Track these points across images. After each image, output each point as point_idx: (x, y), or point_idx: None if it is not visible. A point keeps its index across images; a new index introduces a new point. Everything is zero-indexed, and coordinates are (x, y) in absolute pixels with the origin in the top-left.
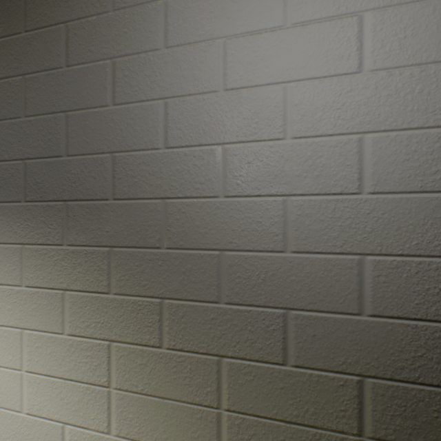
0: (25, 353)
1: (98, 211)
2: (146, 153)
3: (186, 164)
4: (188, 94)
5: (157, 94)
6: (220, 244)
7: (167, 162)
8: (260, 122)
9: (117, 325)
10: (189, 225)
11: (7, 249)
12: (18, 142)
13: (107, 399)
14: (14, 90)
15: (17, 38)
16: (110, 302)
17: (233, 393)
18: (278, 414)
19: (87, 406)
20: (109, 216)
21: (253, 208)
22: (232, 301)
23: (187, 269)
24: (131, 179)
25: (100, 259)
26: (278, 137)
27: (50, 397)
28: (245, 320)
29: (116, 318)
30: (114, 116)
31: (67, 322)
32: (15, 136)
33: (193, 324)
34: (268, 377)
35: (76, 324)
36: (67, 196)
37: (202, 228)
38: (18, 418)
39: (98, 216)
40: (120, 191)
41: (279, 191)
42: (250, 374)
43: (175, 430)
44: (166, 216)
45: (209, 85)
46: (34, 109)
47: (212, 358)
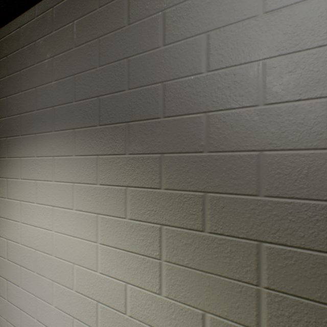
0: (99, 230)
1: (151, 127)
2: (190, 78)
3: (226, 82)
4: (228, 24)
5: (200, 29)
6: (259, 146)
7: (209, 83)
8: (302, 34)
9: (166, 213)
10: (229, 132)
11: (87, 159)
12: (94, 85)
13: (158, 268)
14: (92, 50)
15: (94, 14)
16: (161, 195)
17: (272, 274)
18: (322, 297)
19: (143, 272)
20: (160, 130)
21: (294, 111)
22: (271, 194)
23: (227, 168)
24: (178, 100)
25: (153, 163)
26: (321, 44)
27: (116, 263)
28: (285, 210)
29: (166, 207)
30: (164, 54)
31: (128, 209)
32: (92, 81)
33: (233, 214)
34: (310, 262)
35: (135, 212)
36: (128, 118)
37: (242, 133)
38: (95, 275)
39: (151, 131)
40: (169, 111)
41: (323, 94)
42: (290, 259)
43: (216, 299)
44: (208, 126)
45: (248, 12)
46: (105, 60)
47: (251, 242)
